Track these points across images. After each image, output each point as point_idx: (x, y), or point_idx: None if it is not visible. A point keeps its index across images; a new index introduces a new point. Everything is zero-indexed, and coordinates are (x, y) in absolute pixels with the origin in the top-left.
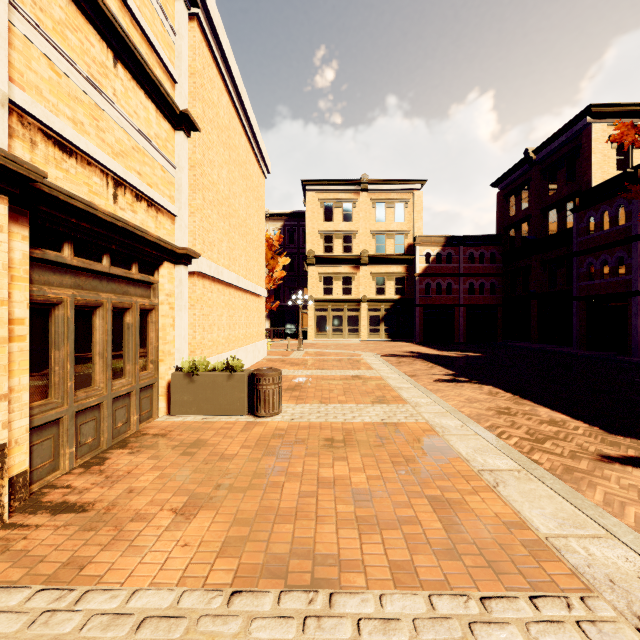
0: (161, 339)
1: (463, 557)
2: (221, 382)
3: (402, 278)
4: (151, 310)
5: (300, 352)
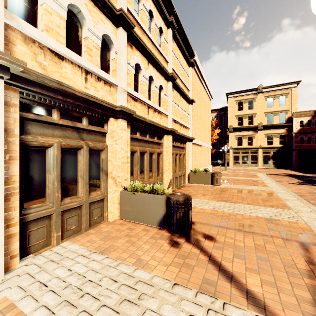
0: (186, 162)
1: (265, 205)
2: (203, 175)
3: (284, 135)
4: (184, 155)
5: (226, 171)
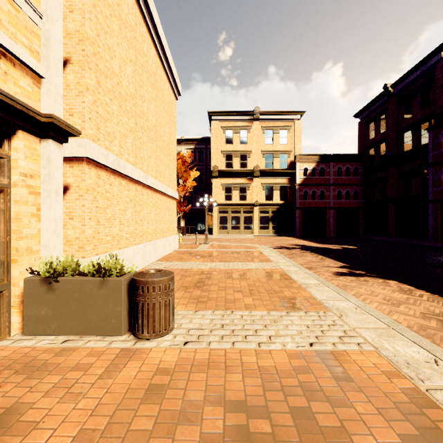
0: (14, 232)
1: None
2: (90, 291)
3: (285, 187)
4: None
5: (206, 245)
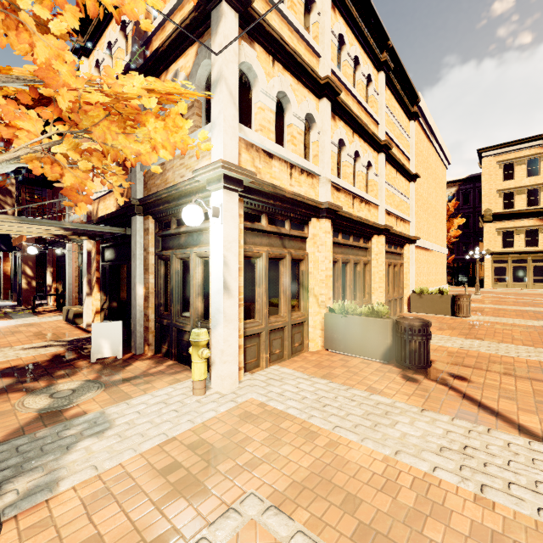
0: (404, 278)
1: None
2: (436, 299)
3: None
4: (400, 265)
5: (477, 295)
